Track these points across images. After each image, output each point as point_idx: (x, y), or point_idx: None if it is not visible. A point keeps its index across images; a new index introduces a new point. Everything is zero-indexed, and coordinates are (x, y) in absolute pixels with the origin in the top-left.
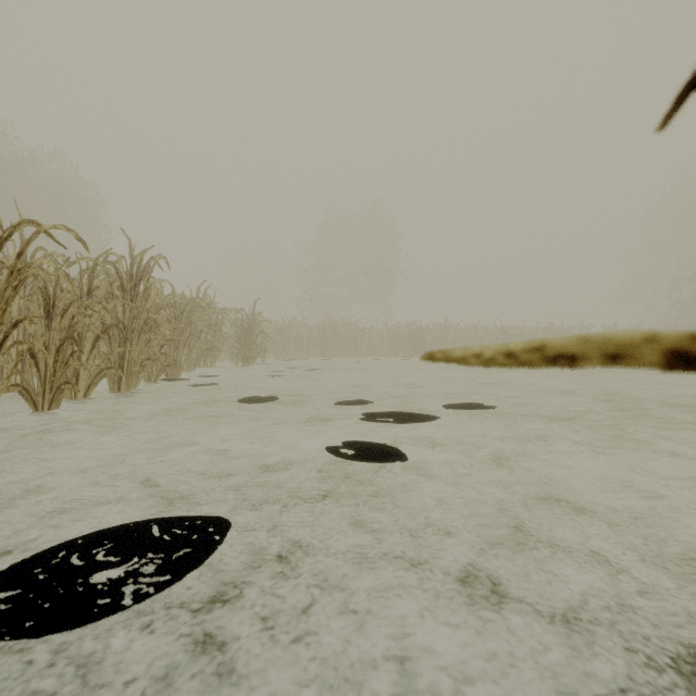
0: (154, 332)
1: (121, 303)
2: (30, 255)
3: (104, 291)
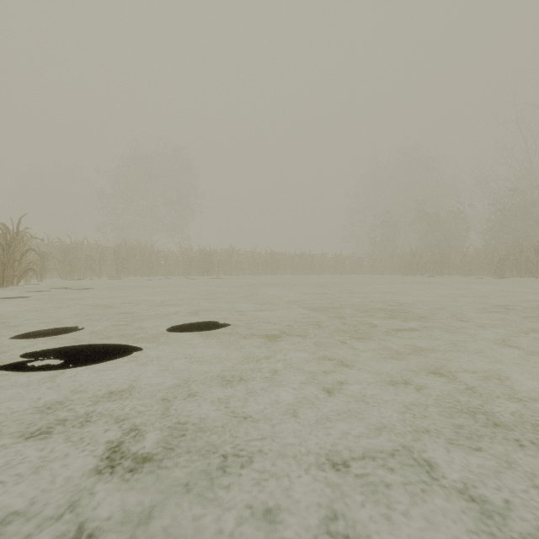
0: None
1: None
2: None
3: None
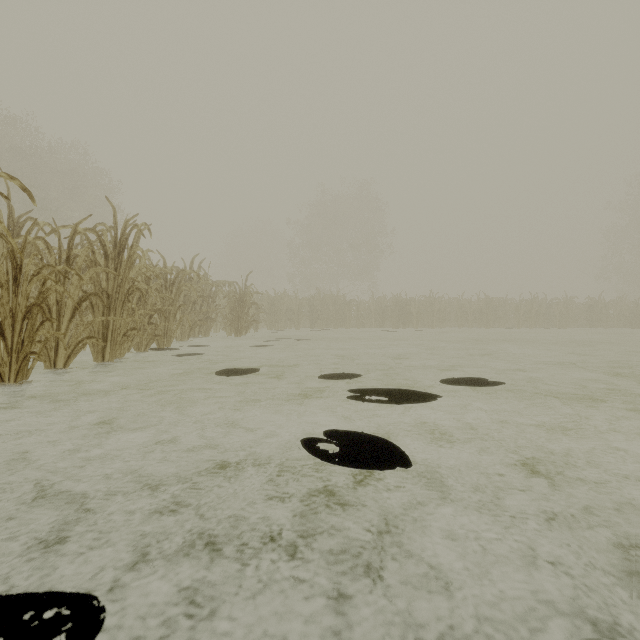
0: (144, 302)
1: (105, 272)
2: (20, 225)
3: (87, 260)
